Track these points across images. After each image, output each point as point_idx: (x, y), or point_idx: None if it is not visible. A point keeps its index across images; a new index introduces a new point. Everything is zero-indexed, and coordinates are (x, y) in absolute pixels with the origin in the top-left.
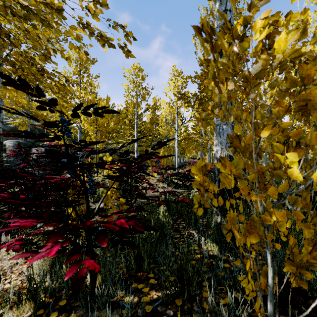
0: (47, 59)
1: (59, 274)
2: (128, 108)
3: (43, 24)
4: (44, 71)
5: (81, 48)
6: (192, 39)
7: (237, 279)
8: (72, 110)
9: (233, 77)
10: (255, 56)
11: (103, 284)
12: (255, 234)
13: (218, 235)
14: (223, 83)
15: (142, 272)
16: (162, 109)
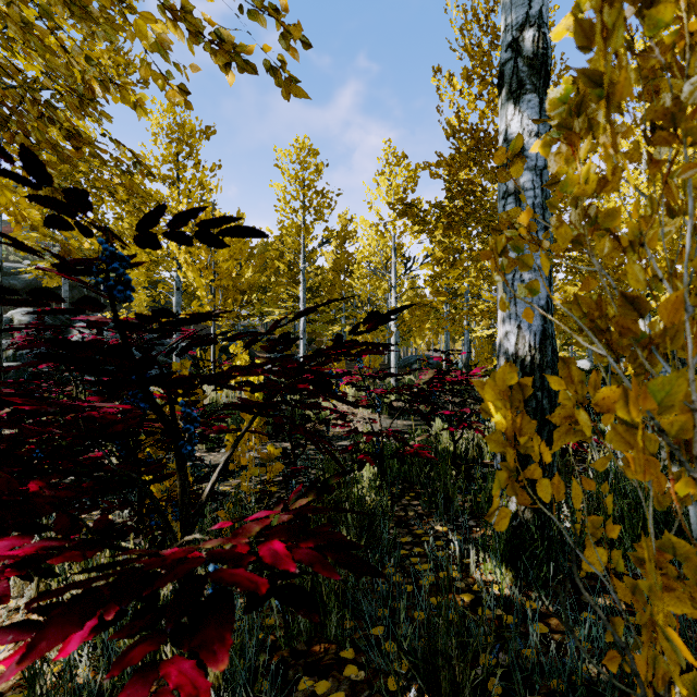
0: (85, 105)
1: (114, 652)
2: (285, 238)
3: (72, 13)
4: (82, 139)
5: (172, 77)
6: (432, 79)
7: (580, 678)
8: (136, 225)
9: (622, 115)
10: (643, 77)
11: (225, 681)
12: (678, 593)
13: (511, 545)
14: (571, 143)
15: (325, 642)
16: (360, 240)
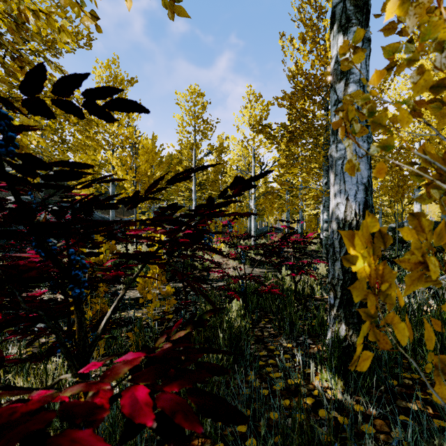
0: (20, 28)
1: None
2: (183, 151)
3: None
4: (23, 59)
5: (85, 5)
6: (279, 41)
7: None
8: (20, 87)
9: None
10: None
11: None
12: None
13: (341, 361)
14: None
15: (202, 437)
16: (231, 152)
